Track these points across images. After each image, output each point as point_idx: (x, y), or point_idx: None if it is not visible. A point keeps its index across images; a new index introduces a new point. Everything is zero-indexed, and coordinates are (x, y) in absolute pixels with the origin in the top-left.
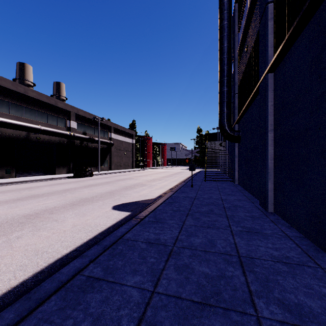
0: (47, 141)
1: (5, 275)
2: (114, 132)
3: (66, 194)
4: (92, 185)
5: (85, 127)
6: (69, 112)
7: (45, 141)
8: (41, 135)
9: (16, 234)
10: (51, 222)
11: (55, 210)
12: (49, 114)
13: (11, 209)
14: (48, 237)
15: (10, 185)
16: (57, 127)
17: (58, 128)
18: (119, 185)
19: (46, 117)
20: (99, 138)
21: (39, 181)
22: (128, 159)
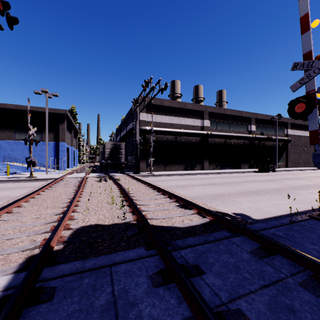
0: (235, 144)
1: (306, 204)
2: (291, 127)
3: (276, 182)
4: (287, 178)
5: (262, 128)
6: (250, 118)
7: (234, 144)
8: (232, 140)
9: (282, 194)
10: (295, 193)
11: (286, 189)
12: (236, 123)
13: (256, 185)
14: (306, 198)
15: (224, 174)
16: (241, 132)
17: (242, 133)
18: (319, 181)
19: (235, 126)
20: (276, 136)
21: (237, 173)
22: (308, 155)
